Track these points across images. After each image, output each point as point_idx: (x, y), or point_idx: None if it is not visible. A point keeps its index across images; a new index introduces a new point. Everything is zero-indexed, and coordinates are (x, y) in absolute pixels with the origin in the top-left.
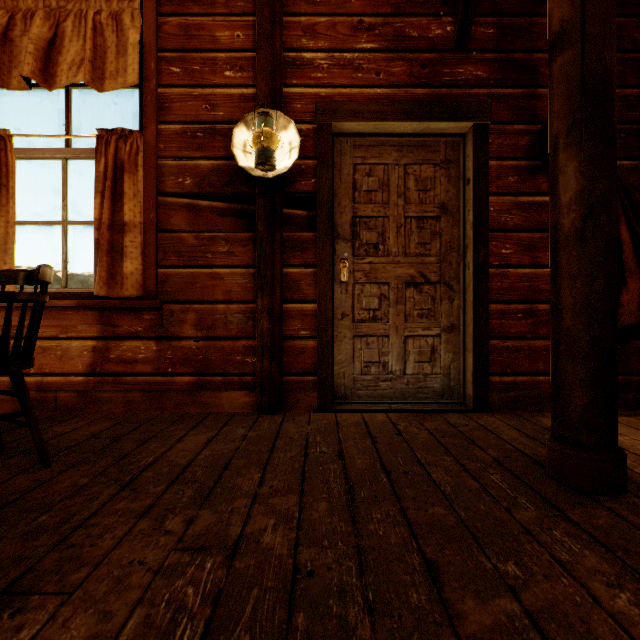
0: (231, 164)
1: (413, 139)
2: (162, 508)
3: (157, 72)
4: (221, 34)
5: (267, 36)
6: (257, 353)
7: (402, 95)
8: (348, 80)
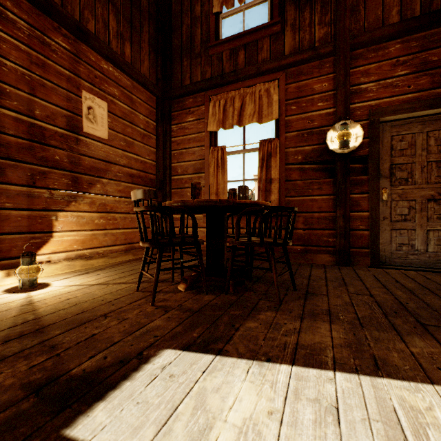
0: (321, 147)
1: (433, 116)
2: (331, 285)
3: (285, 110)
4: (316, 86)
5: (342, 83)
6: (336, 236)
7: (426, 95)
8: (389, 94)
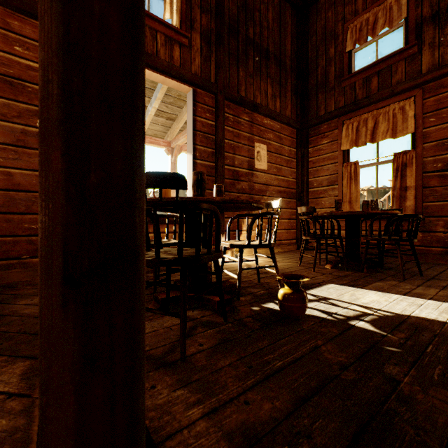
0: None
1: None
2: None
3: (422, 123)
4: None
5: None
6: None
7: None
8: None
